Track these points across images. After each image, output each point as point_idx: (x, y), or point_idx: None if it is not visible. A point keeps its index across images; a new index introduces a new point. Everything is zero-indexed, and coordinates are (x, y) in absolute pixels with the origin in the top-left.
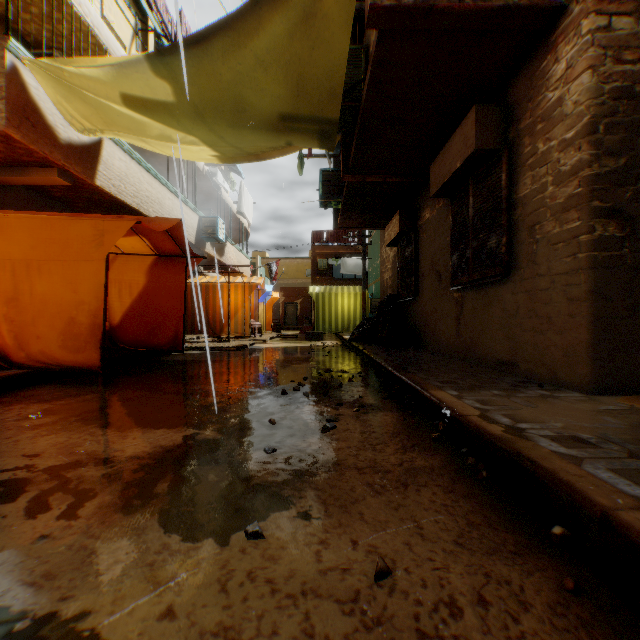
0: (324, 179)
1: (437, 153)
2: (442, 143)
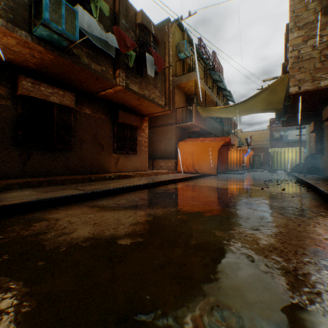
0: None
1: (325, 105)
2: (326, 103)
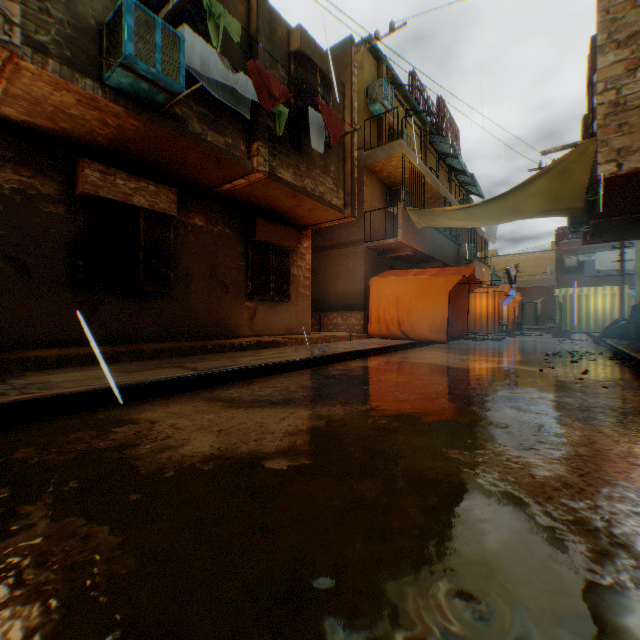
0: None
1: None
2: None
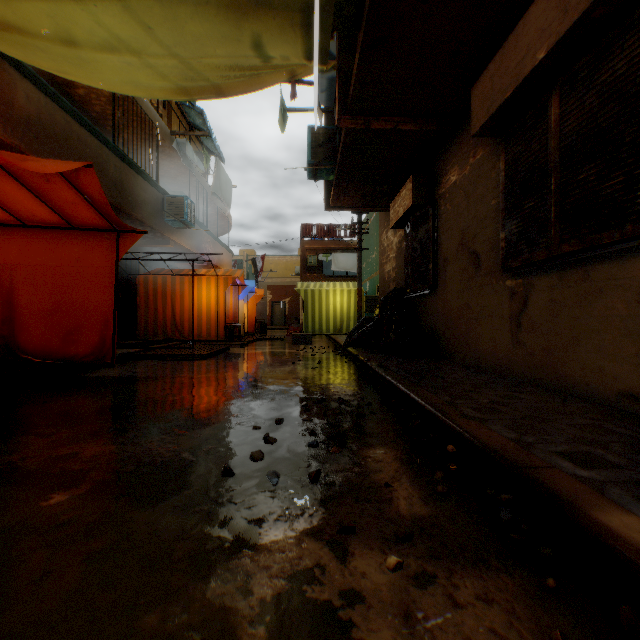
0: (313, 139)
1: (479, 75)
2: (491, 52)
